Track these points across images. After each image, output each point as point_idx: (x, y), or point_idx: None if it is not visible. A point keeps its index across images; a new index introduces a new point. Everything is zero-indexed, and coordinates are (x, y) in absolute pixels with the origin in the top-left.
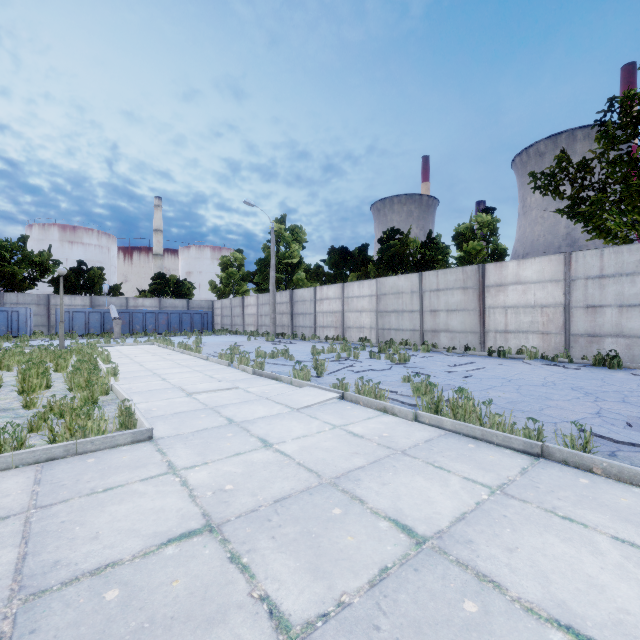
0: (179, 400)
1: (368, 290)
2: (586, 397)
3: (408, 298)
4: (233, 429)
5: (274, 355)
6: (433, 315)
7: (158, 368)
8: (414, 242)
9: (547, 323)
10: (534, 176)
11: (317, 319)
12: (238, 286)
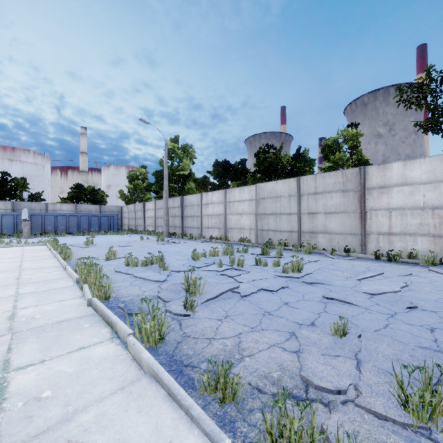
0: None
1: (248, 195)
2: None
3: (286, 201)
4: None
5: (147, 262)
6: (311, 217)
7: None
8: (285, 156)
9: (439, 225)
10: (401, 89)
11: (203, 221)
12: (143, 195)
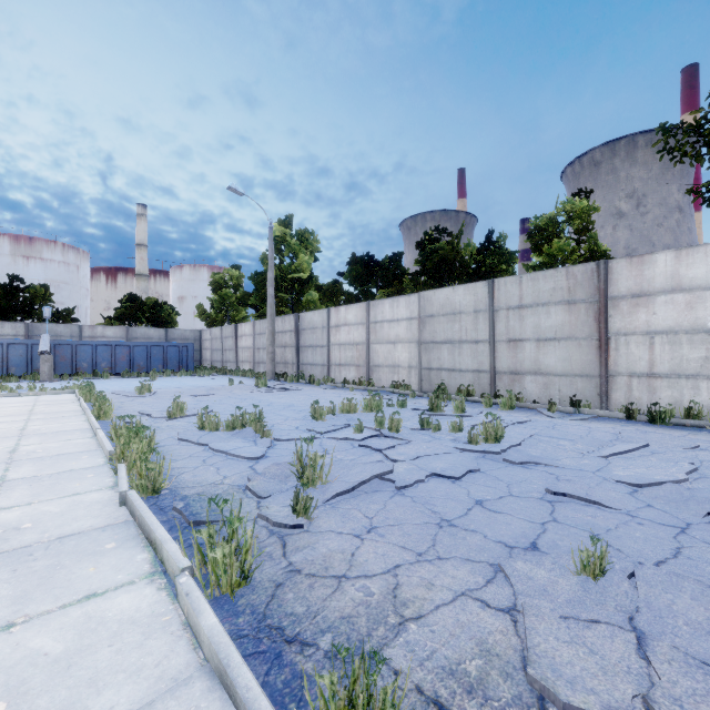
0: None
1: (406, 310)
2: None
3: (470, 321)
4: None
5: (236, 423)
6: (512, 347)
7: None
8: (467, 246)
9: None
10: (666, 131)
11: (331, 354)
12: (235, 312)
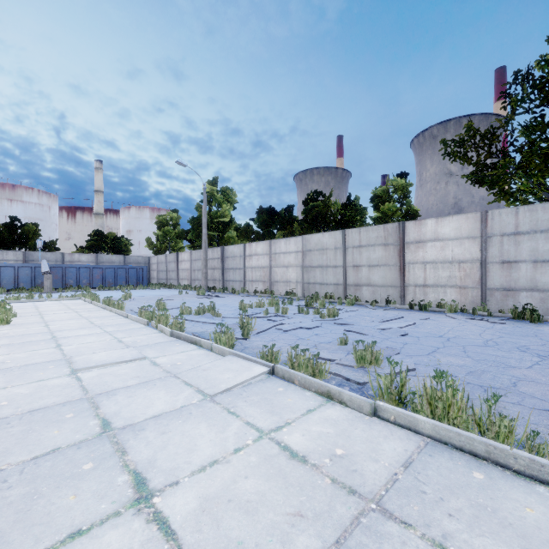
0: (53, 383)
1: (294, 246)
2: (545, 362)
3: (332, 254)
4: (100, 449)
5: (200, 311)
6: (356, 270)
7: (63, 329)
8: (335, 204)
9: (464, 278)
10: (445, 143)
11: (246, 274)
12: (174, 243)
